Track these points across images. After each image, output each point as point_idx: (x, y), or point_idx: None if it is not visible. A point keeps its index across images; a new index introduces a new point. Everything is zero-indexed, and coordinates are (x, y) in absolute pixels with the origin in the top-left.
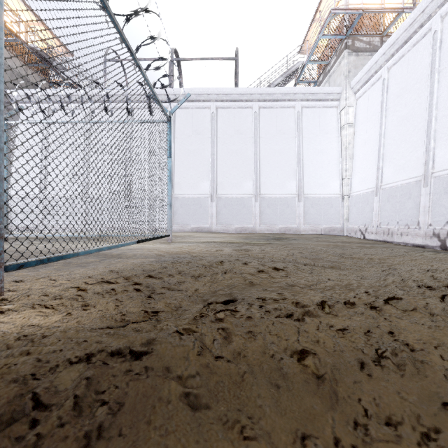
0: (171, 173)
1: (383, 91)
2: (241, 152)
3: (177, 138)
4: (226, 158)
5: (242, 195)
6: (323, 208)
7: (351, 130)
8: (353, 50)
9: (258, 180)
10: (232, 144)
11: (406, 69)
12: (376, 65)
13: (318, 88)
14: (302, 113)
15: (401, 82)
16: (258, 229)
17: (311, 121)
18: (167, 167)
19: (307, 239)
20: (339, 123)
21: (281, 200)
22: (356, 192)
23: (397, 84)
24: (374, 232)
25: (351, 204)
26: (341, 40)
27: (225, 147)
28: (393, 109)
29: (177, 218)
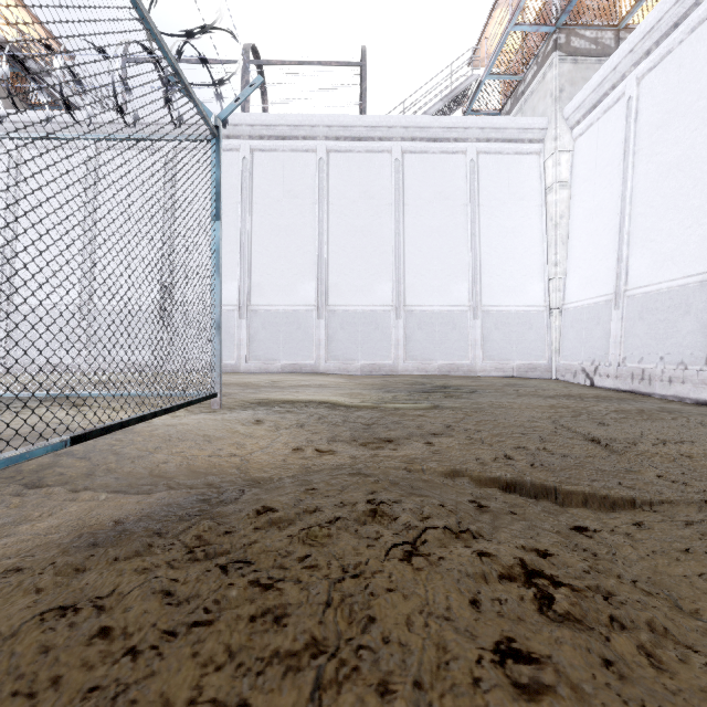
0: (219, 255)
1: (629, 120)
2: (372, 230)
3: (256, 205)
4: (344, 241)
5: (373, 307)
6: (516, 331)
7: (565, 193)
8: (567, 53)
9: (402, 281)
10: (356, 216)
11: (676, 76)
12: (614, 74)
13: (507, 119)
14: (479, 163)
15: (665, 101)
16: (402, 367)
17: (494, 177)
18: (211, 241)
19: (497, 389)
20: (543, 182)
21: (443, 316)
22: (575, 302)
23: (656, 105)
24: (613, 374)
25: (564, 324)
26: (546, 36)
27: (343, 221)
28: (648, 151)
29: (256, 347)
